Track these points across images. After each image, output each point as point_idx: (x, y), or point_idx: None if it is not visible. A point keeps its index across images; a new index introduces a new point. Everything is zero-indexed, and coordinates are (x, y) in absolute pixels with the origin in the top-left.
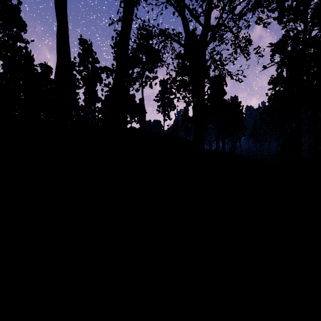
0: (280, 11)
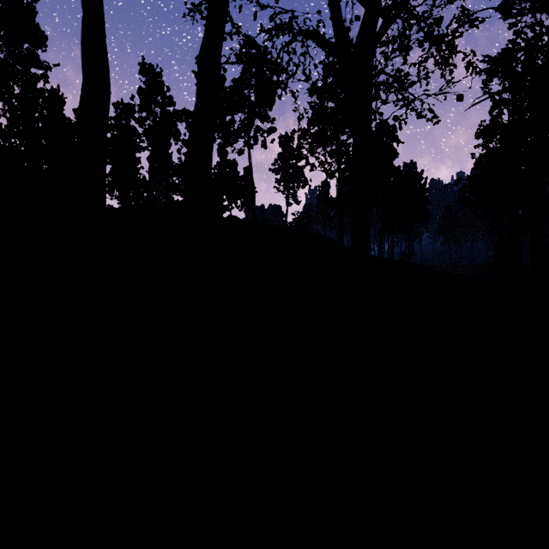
0: None
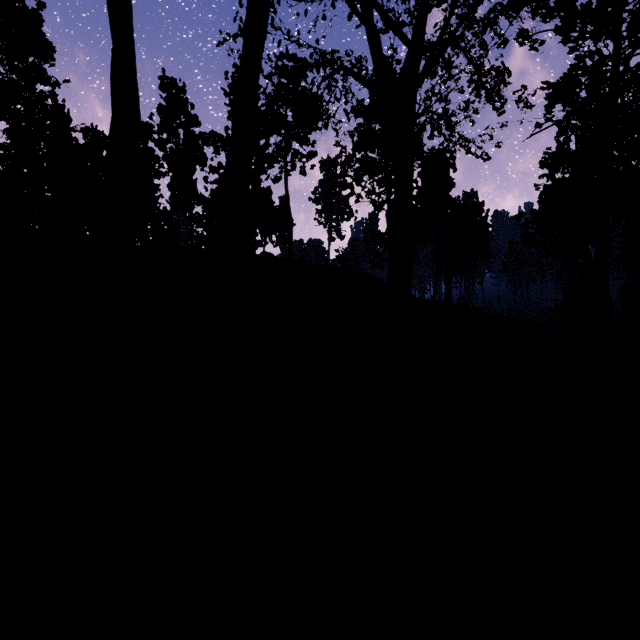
0: (566, 16)
